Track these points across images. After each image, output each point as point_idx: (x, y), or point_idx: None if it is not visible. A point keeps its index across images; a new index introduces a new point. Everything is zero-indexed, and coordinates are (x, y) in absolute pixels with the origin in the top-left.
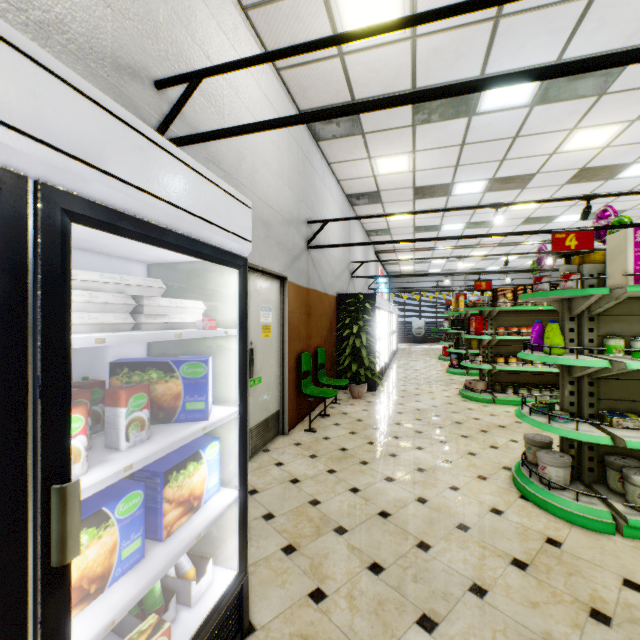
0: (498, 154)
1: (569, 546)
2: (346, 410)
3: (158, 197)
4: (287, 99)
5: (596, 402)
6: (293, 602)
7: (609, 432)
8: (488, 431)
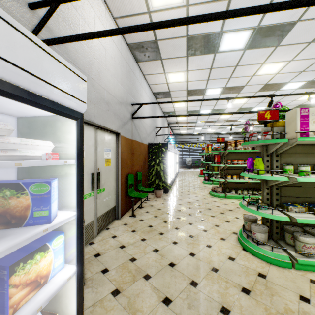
0: (228, 74)
1: (270, 277)
2: (152, 204)
3: None
4: (120, 36)
5: (279, 198)
6: None
7: (287, 214)
8: (224, 213)
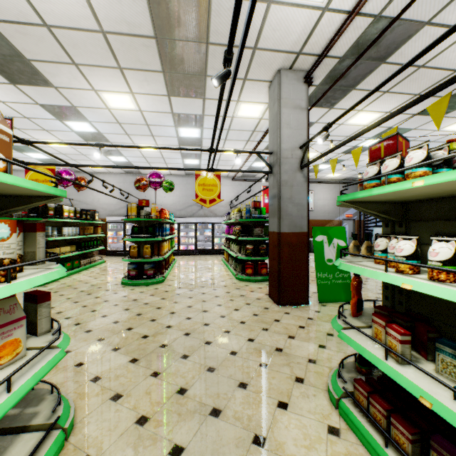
0: (79, 155)
1: None
2: None
3: None
4: None
5: None
6: None
7: None
8: None
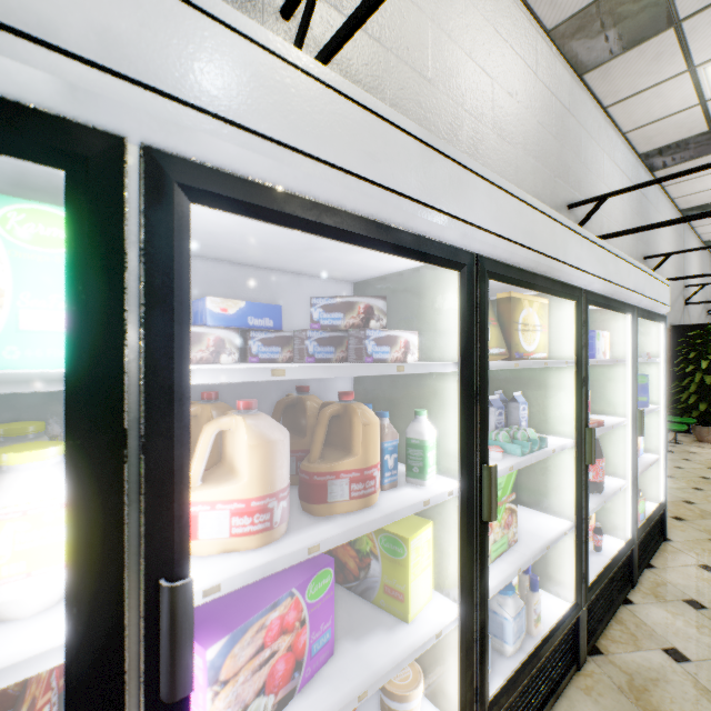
0: None
1: None
2: (693, 450)
3: (650, 298)
4: (628, 152)
5: None
6: (696, 539)
7: None
8: None
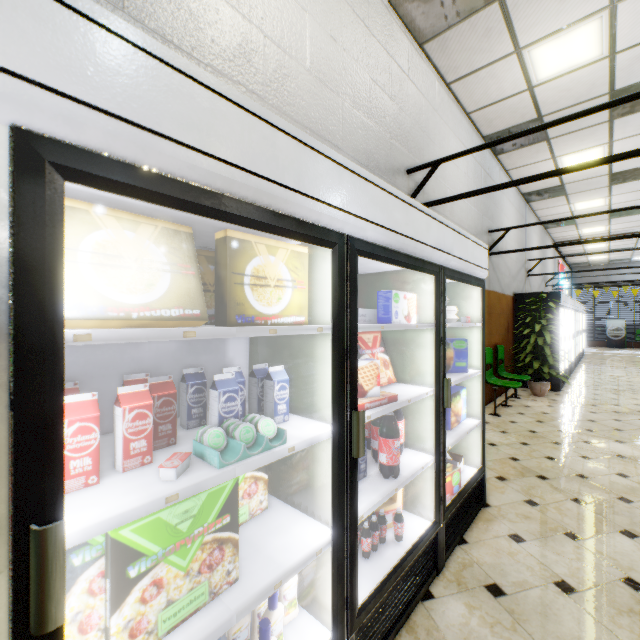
0: None
1: None
2: (528, 404)
3: (462, 259)
4: (473, 132)
5: None
6: (513, 501)
7: None
8: None
